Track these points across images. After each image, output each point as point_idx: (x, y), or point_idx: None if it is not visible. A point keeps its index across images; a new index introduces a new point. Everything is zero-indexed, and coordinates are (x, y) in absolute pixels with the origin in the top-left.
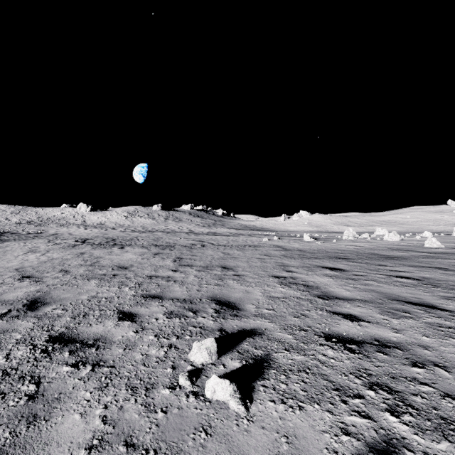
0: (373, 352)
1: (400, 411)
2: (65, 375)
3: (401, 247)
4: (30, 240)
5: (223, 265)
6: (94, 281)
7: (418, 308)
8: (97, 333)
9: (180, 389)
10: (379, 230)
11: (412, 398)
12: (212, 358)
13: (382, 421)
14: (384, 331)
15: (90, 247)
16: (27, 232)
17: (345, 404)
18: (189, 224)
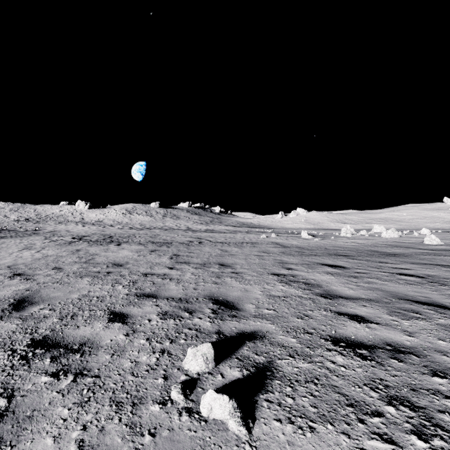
0: (387, 359)
1: (428, 433)
2: (42, 387)
3: (400, 244)
4: (26, 237)
5: (221, 262)
6: (87, 279)
7: (428, 308)
8: (83, 337)
9: (171, 405)
10: (376, 227)
11: (439, 416)
12: (209, 366)
13: (409, 448)
14: (396, 334)
15: (87, 244)
16: (25, 229)
17: (362, 425)
18: (187, 221)
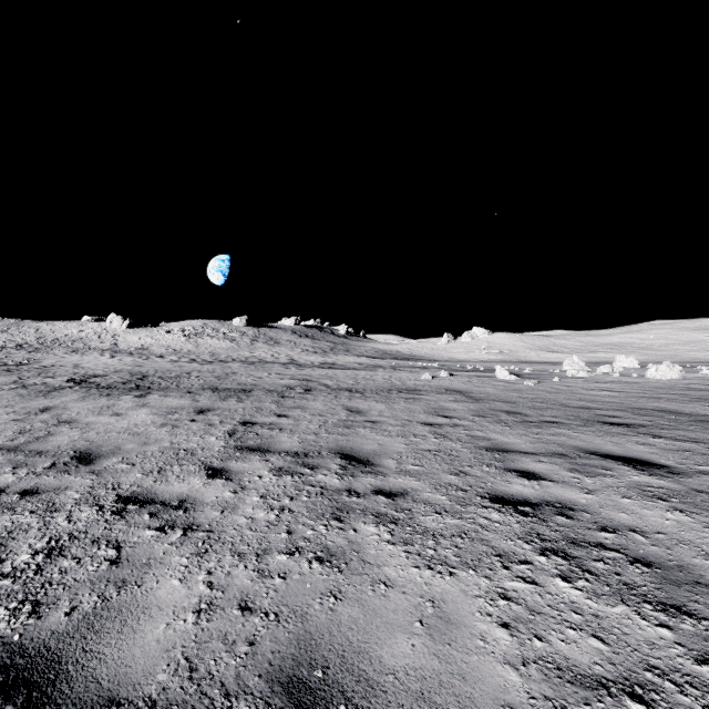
0: None
1: None
2: None
3: (702, 393)
4: None
5: (347, 448)
6: None
7: None
8: None
9: None
10: (621, 359)
11: None
12: None
13: None
14: None
15: (79, 394)
16: (1, 363)
17: None
18: (291, 349)
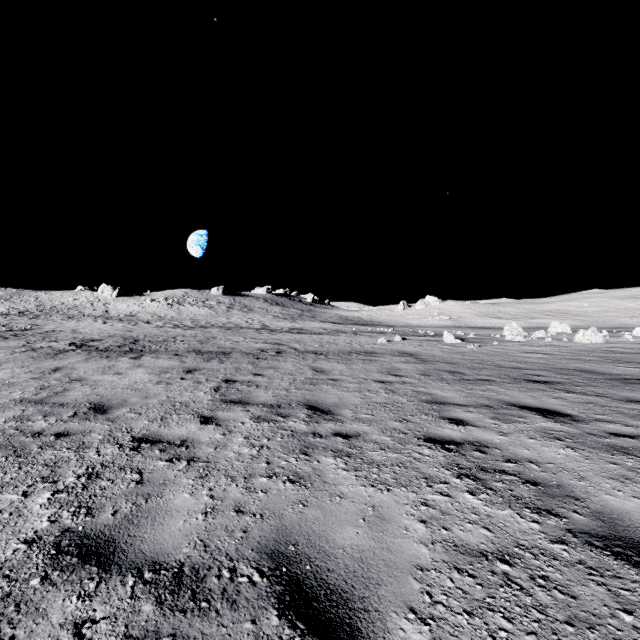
0: None
1: None
2: None
3: (619, 355)
4: None
5: (312, 401)
6: None
7: None
8: None
9: None
10: (556, 325)
11: None
12: None
13: None
14: None
15: (82, 357)
16: (8, 329)
17: None
18: (263, 315)
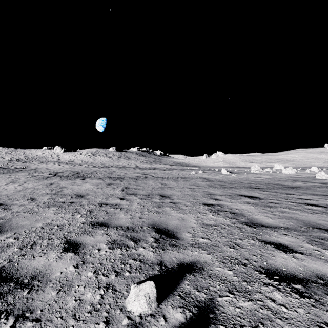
0: (324, 296)
1: None
2: None
3: (297, 178)
4: (14, 173)
5: (161, 194)
6: (53, 209)
7: None
8: (36, 268)
9: None
10: (277, 166)
11: None
12: (152, 307)
13: None
14: (322, 265)
15: (59, 179)
16: (15, 167)
17: None
18: (136, 161)
